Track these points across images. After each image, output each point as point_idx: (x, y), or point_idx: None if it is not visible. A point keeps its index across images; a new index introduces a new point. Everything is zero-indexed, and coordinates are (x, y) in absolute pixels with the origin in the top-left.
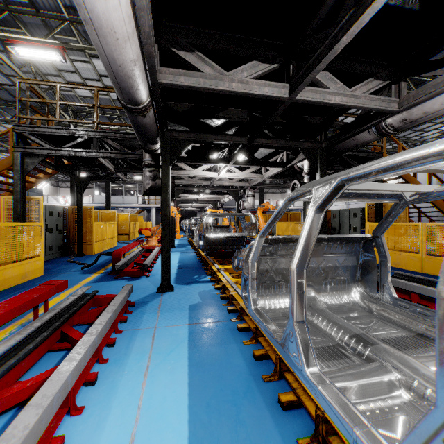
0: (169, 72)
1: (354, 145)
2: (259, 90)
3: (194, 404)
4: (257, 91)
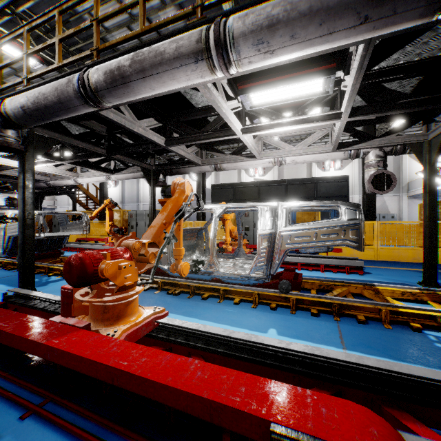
0: None
1: (40, 186)
2: None
3: None
4: None
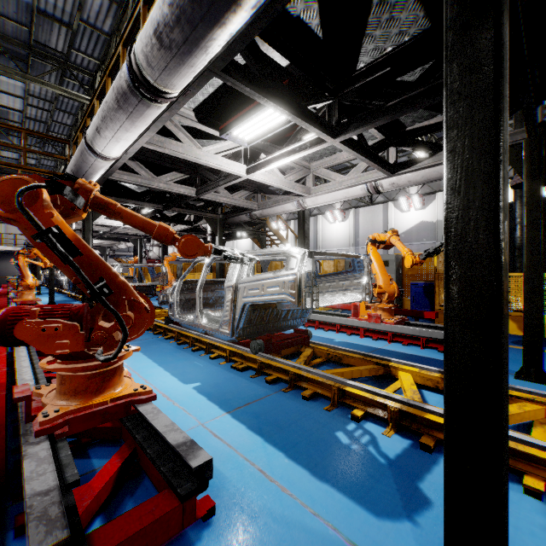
0: (117, 172)
1: (239, 221)
2: (178, 190)
3: (152, 357)
4: (176, 191)
